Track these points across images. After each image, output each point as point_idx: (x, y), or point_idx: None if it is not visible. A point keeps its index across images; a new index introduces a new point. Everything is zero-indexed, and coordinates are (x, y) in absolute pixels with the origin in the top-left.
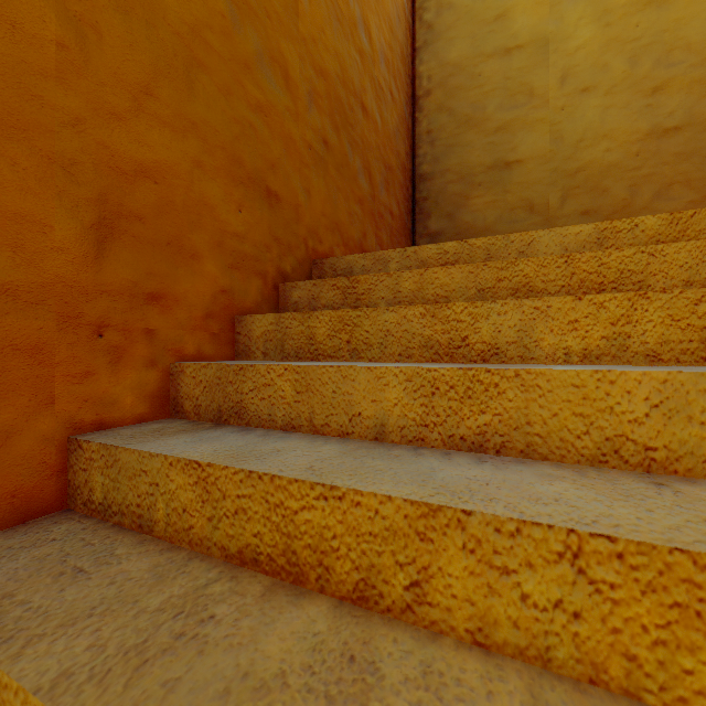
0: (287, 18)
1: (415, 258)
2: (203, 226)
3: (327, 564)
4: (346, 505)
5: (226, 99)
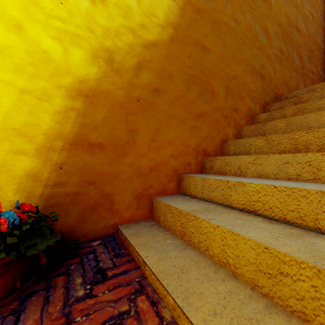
0: (267, 12)
1: None
2: (245, 89)
3: (308, 147)
4: (314, 132)
5: (250, 50)
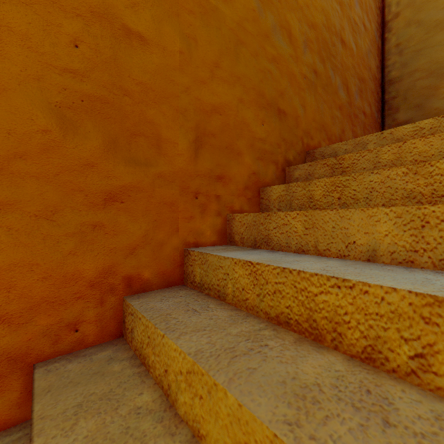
0: None
1: (391, 138)
2: (243, 136)
3: (339, 331)
4: (356, 293)
5: (255, 59)
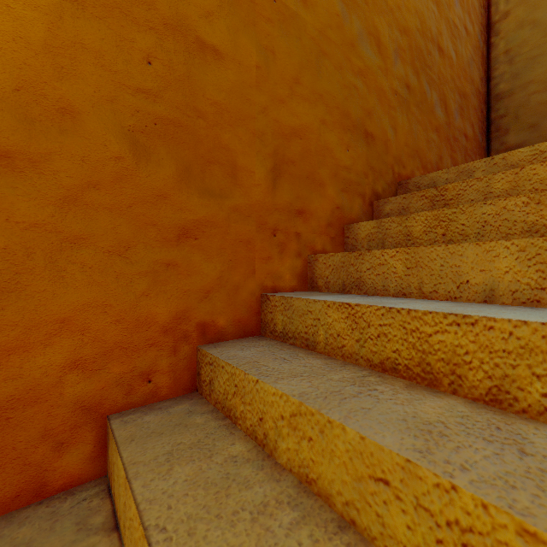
0: None
1: (503, 164)
2: (326, 164)
3: (459, 373)
4: (479, 329)
5: (339, 73)
